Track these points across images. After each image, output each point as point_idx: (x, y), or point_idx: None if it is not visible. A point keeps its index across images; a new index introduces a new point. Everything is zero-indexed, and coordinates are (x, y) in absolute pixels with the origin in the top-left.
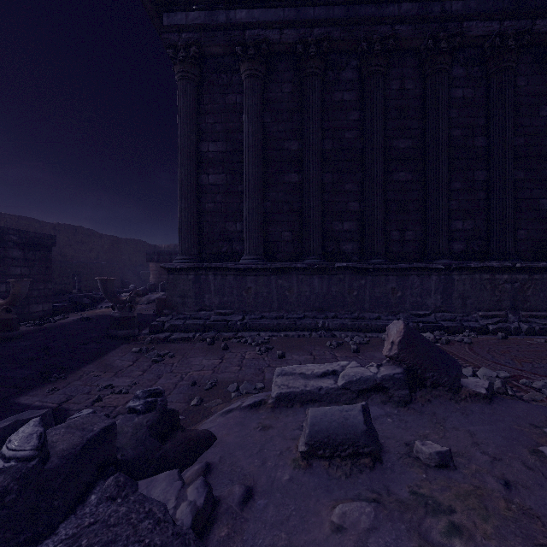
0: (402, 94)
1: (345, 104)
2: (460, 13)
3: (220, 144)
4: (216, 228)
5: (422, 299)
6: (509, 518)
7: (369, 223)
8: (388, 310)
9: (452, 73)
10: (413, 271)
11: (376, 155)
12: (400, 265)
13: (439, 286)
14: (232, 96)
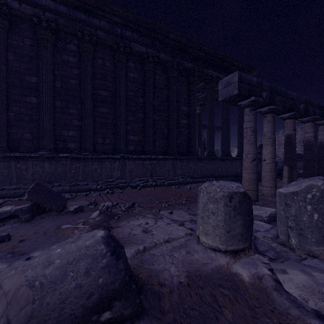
0: (103, 67)
1: (70, 63)
2: (129, 37)
3: None
4: None
5: (111, 173)
6: (1, 251)
7: (83, 133)
8: (93, 180)
9: (128, 64)
10: (106, 159)
11: (87, 96)
12: (99, 156)
13: (120, 167)
14: None
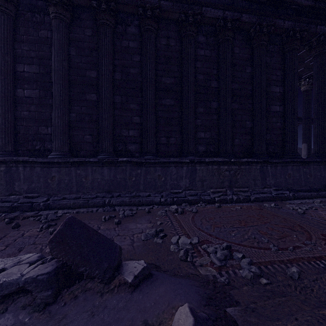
0: (168, 48)
1: (130, 49)
2: (200, 0)
3: (34, 66)
4: (31, 131)
5: (177, 182)
6: None
7: (145, 131)
8: (156, 190)
9: (198, 39)
10: (171, 164)
11: (149, 86)
12: (163, 160)
13: (188, 173)
14: (44, 31)
